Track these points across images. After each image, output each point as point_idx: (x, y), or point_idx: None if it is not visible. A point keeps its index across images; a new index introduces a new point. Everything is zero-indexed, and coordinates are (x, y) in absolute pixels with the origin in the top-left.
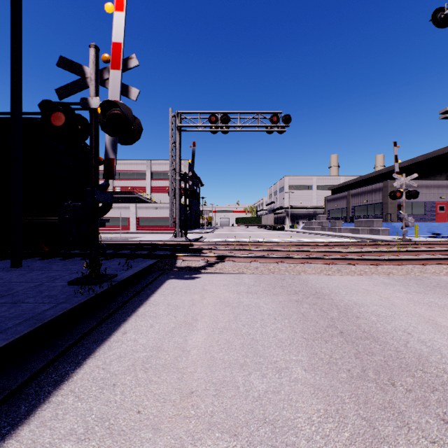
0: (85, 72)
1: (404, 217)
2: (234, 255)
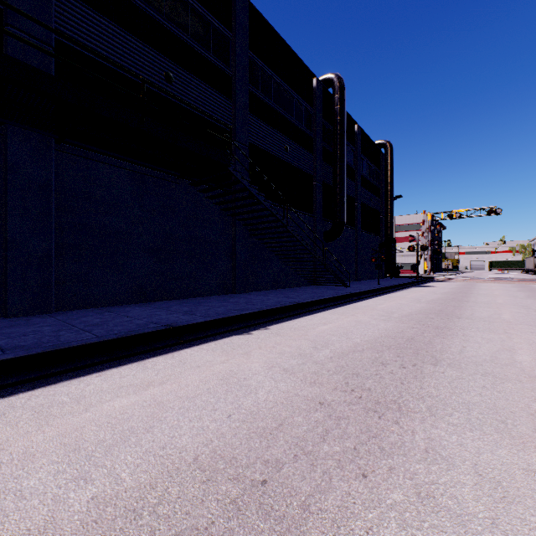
0: (414, 237)
1: None
2: (455, 278)
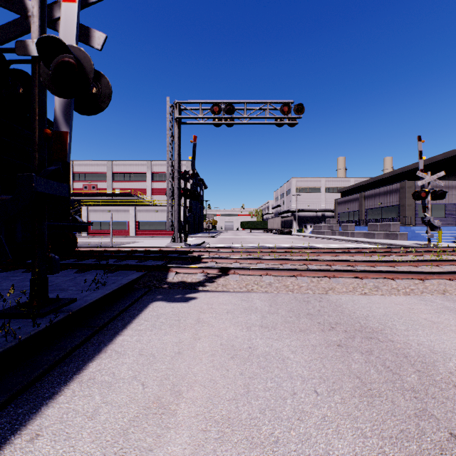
0: (27, 9)
1: (430, 220)
2: (241, 267)
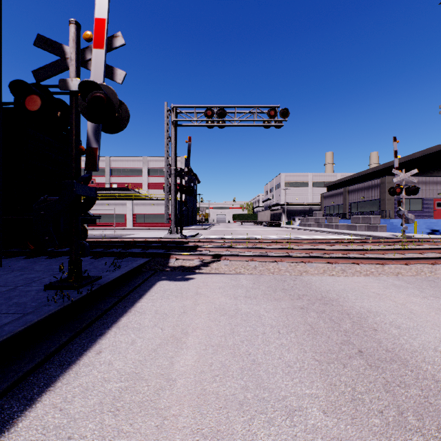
0: (65, 52)
1: (404, 213)
2: (231, 254)
